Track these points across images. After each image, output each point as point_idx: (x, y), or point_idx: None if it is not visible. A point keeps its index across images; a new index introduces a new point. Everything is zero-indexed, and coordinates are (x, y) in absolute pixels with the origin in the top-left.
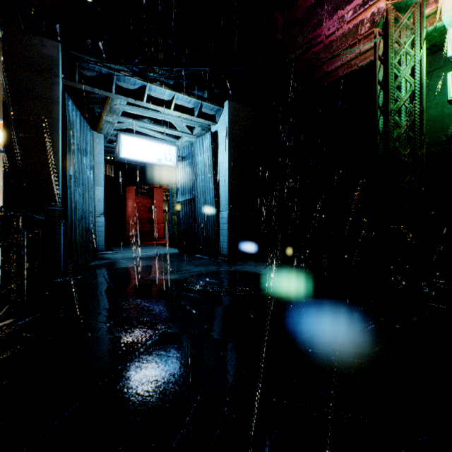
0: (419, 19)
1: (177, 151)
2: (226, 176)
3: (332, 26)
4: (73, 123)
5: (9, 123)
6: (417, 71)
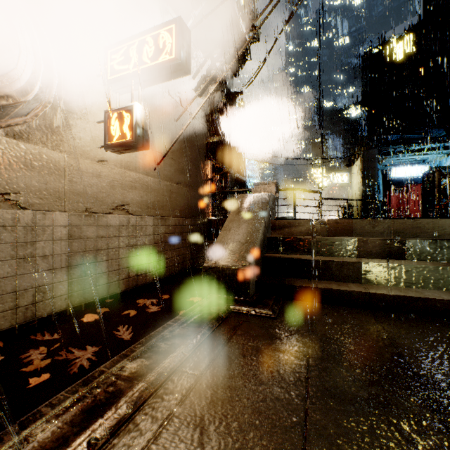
0: None
1: (429, 167)
2: None
3: None
4: (378, 171)
5: (363, 178)
6: None
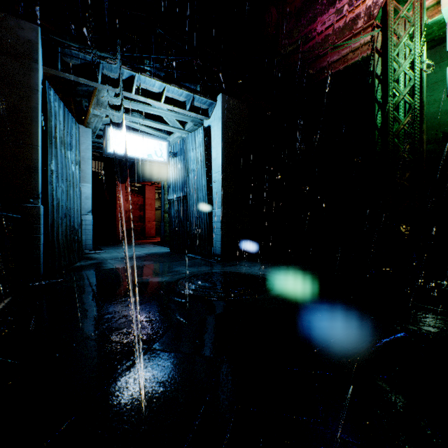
0: (419, 10)
1: (168, 147)
2: (219, 173)
3: (328, 20)
4: (56, 115)
5: None
6: (417, 64)
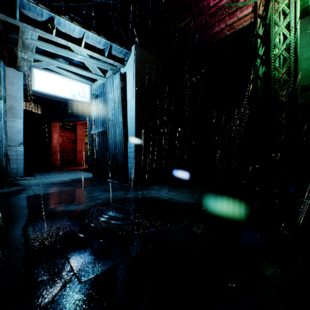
0: None
1: (90, 89)
2: (133, 111)
3: None
4: None
5: None
6: (292, 26)
